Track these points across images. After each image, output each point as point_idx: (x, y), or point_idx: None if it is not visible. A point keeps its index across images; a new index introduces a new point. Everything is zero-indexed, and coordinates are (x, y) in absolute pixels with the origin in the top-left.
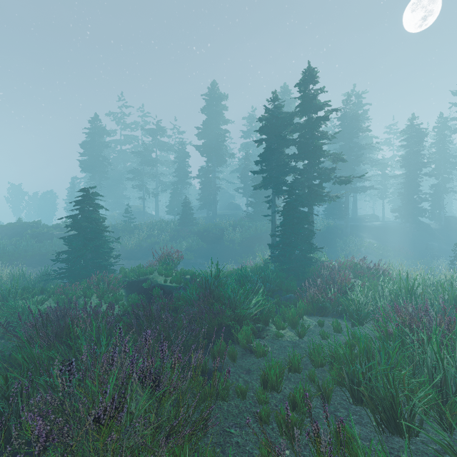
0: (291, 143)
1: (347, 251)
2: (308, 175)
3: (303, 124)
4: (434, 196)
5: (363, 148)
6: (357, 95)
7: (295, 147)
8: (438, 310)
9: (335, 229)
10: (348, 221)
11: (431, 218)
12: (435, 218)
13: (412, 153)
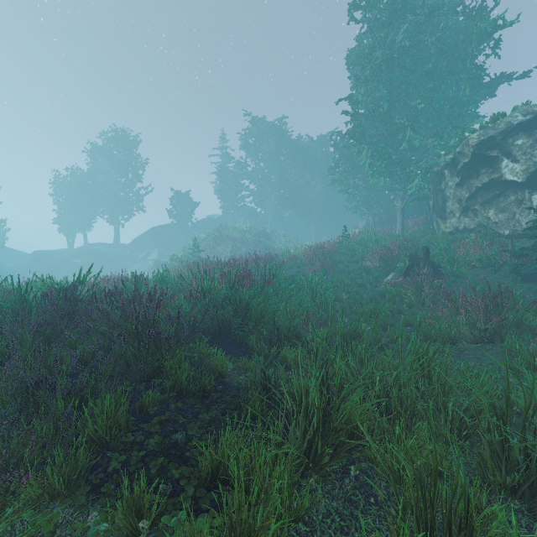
0: None
1: None
2: None
3: None
4: None
5: None
6: None
7: None
8: None
9: None
10: None
11: None
12: None
13: None
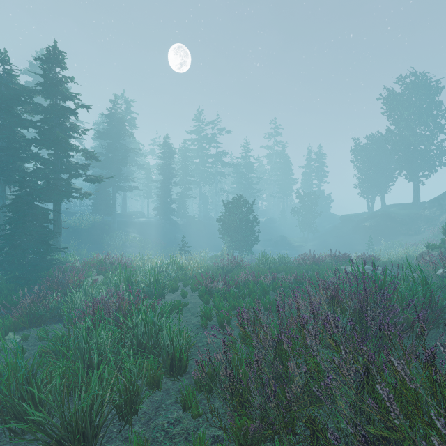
0: (29, 125)
1: (113, 246)
2: (55, 167)
3: (48, 108)
4: (180, 200)
5: (129, 152)
6: (126, 101)
7: (36, 131)
8: (146, 291)
9: (103, 225)
10: (115, 217)
11: (178, 216)
12: (181, 216)
13: (166, 164)
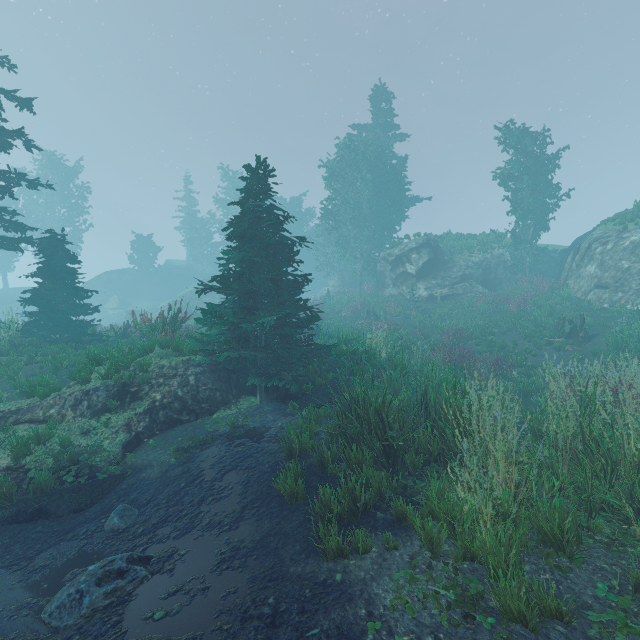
0: None
1: None
2: None
3: None
4: None
5: None
6: None
7: None
8: None
9: None
10: None
11: None
12: None
13: None
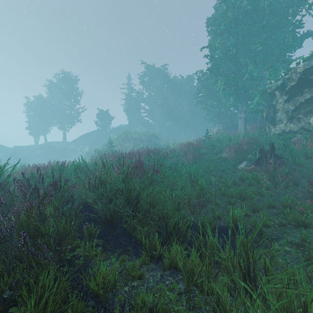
0: None
1: None
2: None
3: None
4: None
5: None
6: None
7: None
8: None
9: None
10: None
11: None
12: None
13: None
